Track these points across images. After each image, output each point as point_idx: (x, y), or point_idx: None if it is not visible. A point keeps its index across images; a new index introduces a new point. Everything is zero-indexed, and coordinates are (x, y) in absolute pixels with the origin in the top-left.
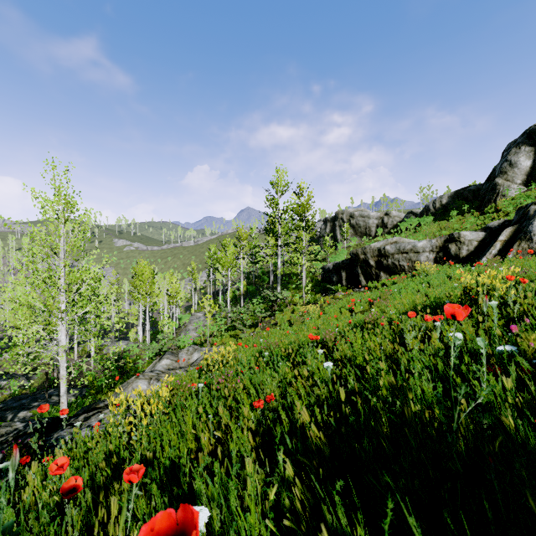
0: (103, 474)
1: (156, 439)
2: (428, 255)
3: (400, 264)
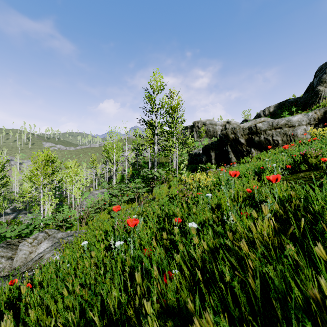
0: None
1: None
2: (306, 128)
3: (274, 139)
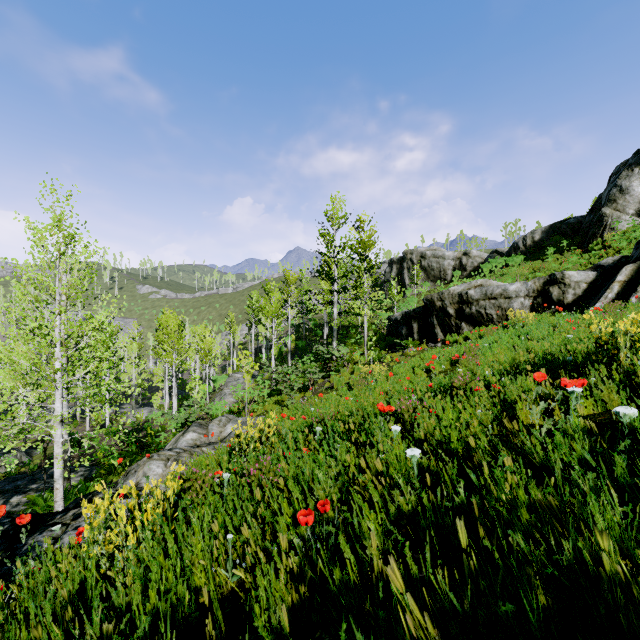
0: (51, 636)
1: (138, 579)
2: (523, 301)
3: (487, 312)
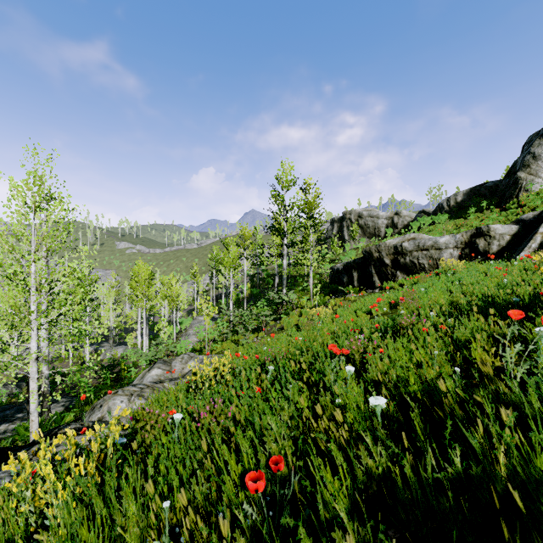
0: None
1: None
2: (452, 252)
3: (420, 262)
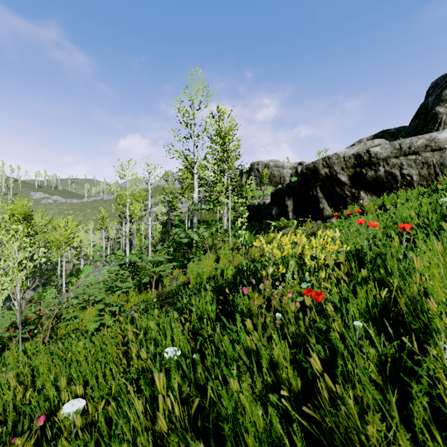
0: None
1: None
2: None
3: (404, 172)
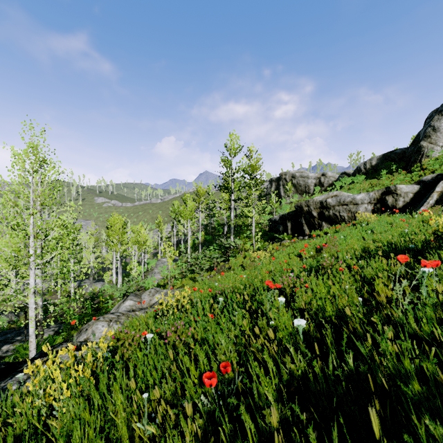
0: None
1: (63, 436)
2: (366, 207)
3: (341, 214)
